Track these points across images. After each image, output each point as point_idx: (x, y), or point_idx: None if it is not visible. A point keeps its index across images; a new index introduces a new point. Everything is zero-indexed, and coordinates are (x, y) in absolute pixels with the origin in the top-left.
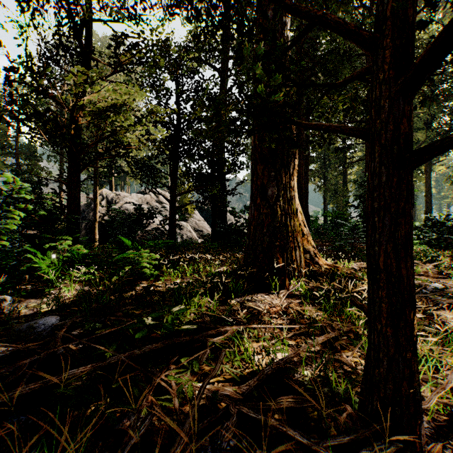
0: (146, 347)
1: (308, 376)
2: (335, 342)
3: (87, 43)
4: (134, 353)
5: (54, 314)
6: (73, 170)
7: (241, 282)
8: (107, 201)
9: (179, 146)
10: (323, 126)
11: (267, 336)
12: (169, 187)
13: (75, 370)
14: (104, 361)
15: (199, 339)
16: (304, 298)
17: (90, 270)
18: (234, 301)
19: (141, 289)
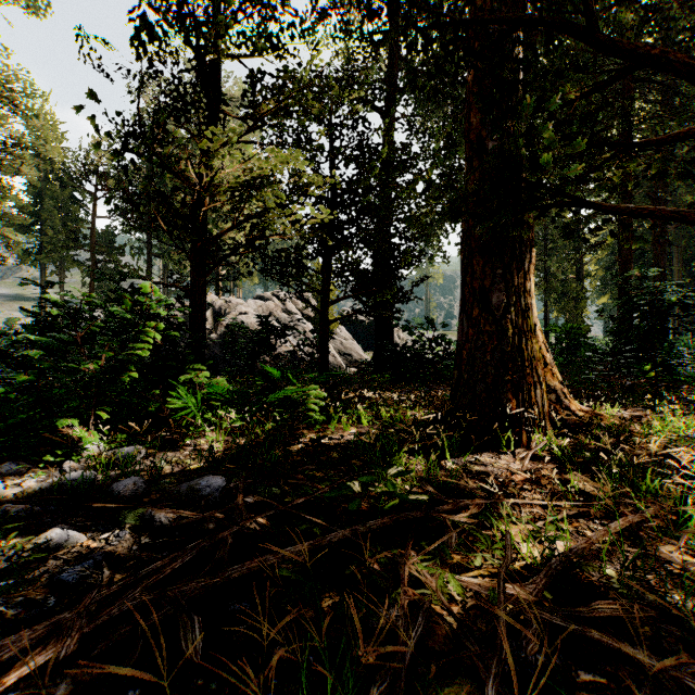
0: (371, 523)
1: (615, 577)
2: (637, 529)
3: (214, 90)
4: (357, 530)
5: (209, 473)
6: (197, 271)
7: (457, 435)
8: (213, 311)
9: (335, 231)
10: (644, 210)
11: (528, 516)
12: (319, 292)
13: (291, 548)
14: (322, 538)
15: (430, 516)
16: (560, 462)
17: (230, 413)
18: (451, 464)
19: (312, 442)
